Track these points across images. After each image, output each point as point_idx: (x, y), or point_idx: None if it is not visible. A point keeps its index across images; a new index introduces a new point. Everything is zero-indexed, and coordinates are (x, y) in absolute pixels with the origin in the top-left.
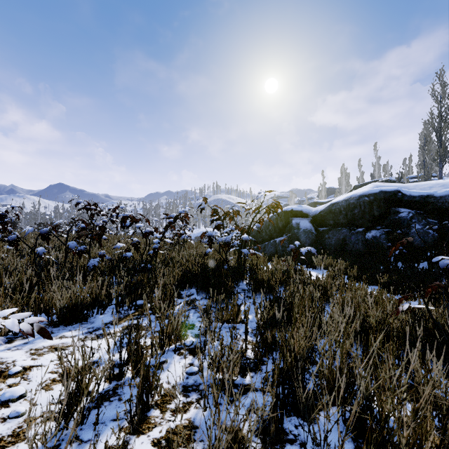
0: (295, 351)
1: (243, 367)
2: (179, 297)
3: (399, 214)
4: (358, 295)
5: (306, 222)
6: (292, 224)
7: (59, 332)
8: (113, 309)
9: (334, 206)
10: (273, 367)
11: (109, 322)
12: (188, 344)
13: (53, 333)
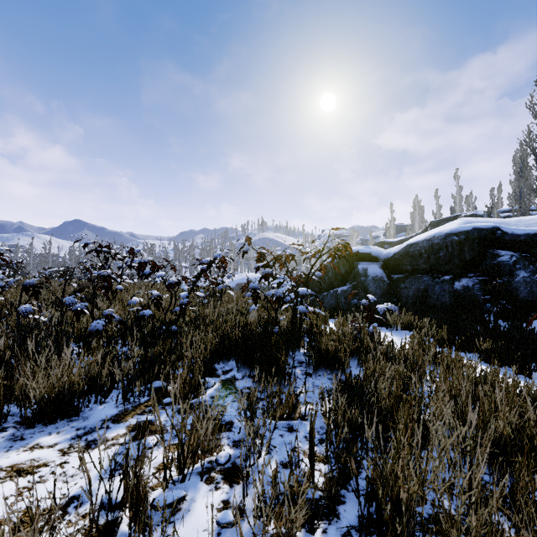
0: (399, 499)
1: (309, 517)
2: (213, 375)
3: (498, 258)
4: (470, 379)
5: (375, 268)
6: (358, 270)
7: (32, 438)
8: (117, 397)
9: (412, 247)
10: (357, 509)
11: (110, 418)
12: (222, 461)
13: (23, 440)
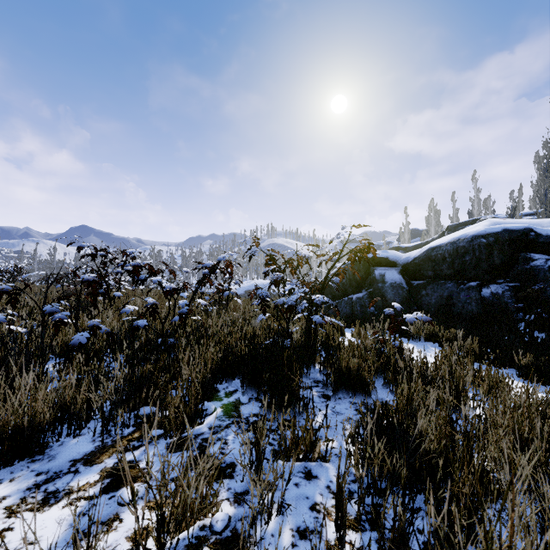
0: None
1: None
2: (214, 398)
3: (532, 262)
4: (534, 410)
5: (394, 273)
6: (375, 276)
7: None
8: (95, 428)
9: (434, 251)
10: None
11: (82, 457)
12: (218, 527)
13: None
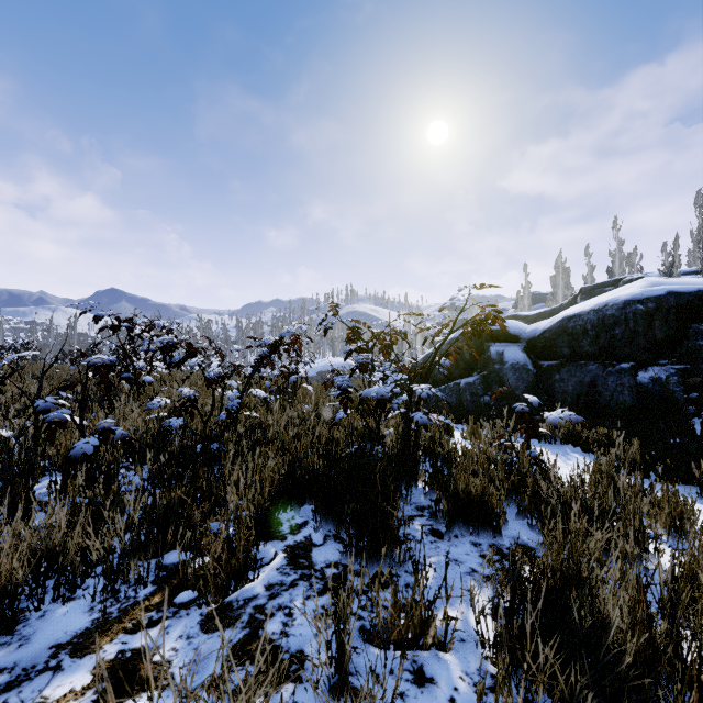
0: None
1: None
2: (274, 535)
3: None
4: None
5: (516, 351)
6: (491, 355)
7: None
8: (94, 589)
9: (572, 322)
10: None
11: (70, 640)
12: None
13: None
